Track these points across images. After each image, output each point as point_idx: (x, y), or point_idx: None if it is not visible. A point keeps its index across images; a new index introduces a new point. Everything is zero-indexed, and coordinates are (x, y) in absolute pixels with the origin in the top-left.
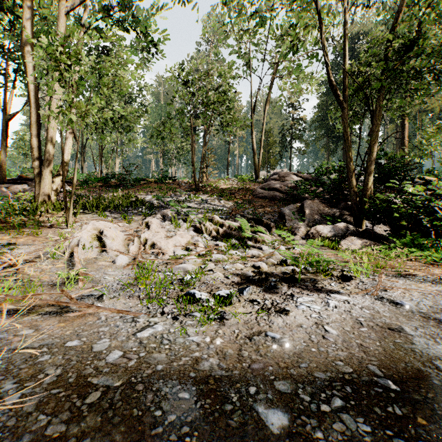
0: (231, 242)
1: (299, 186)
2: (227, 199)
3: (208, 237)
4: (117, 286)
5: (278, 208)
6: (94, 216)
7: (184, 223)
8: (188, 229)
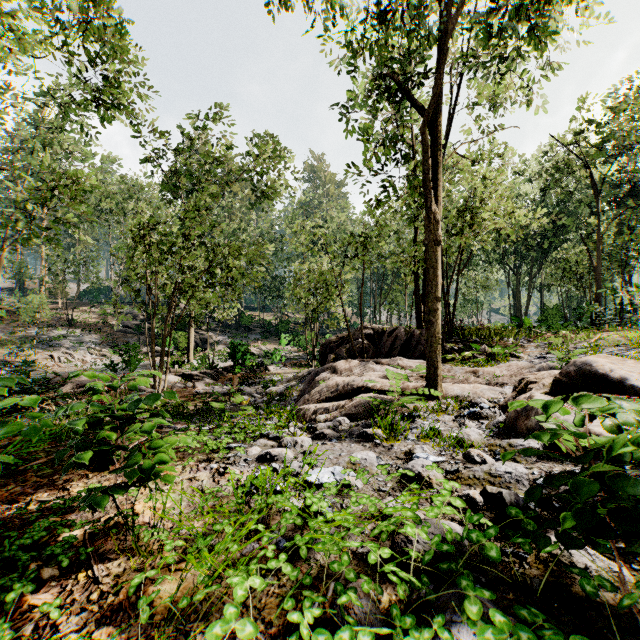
0: (106, 357)
1: (140, 327)
2: (96, 333)
3: (96, 356)
4: (88, 366)
5: (128, 339)
6: (28, 350)
7: (82, 351)
8: (86, 353)
